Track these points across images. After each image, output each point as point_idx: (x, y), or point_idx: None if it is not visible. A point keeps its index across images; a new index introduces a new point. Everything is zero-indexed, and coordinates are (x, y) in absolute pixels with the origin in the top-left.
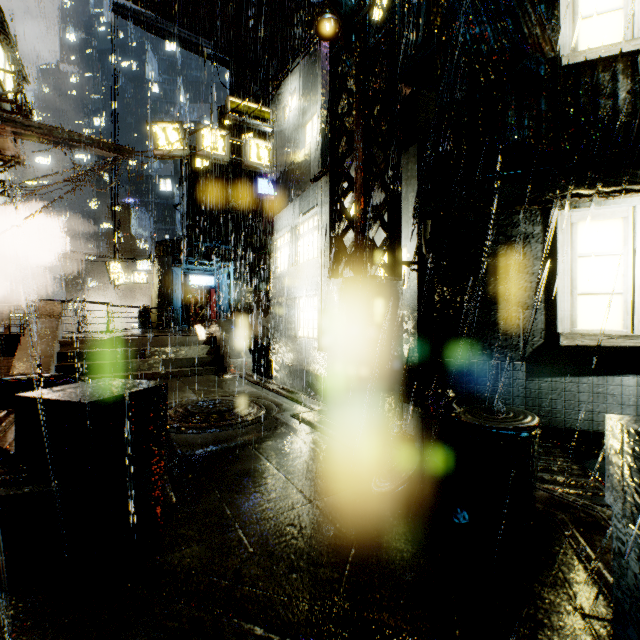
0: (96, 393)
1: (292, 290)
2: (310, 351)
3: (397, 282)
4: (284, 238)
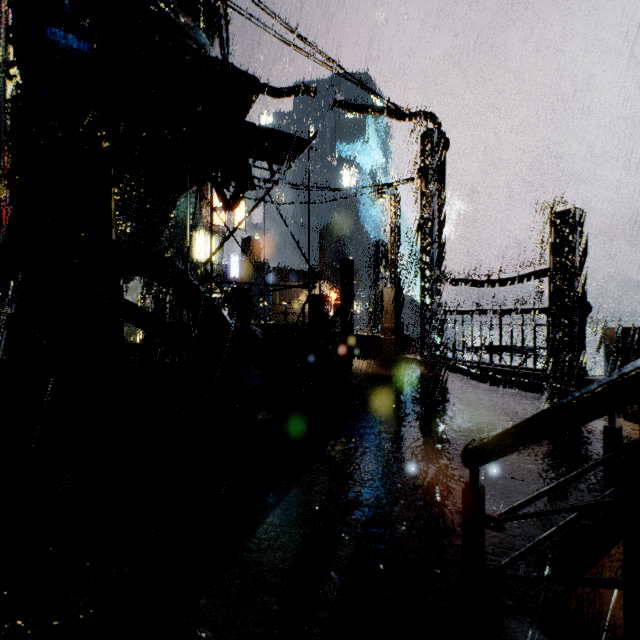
0: None
1: None
2: None
3: None
4: None
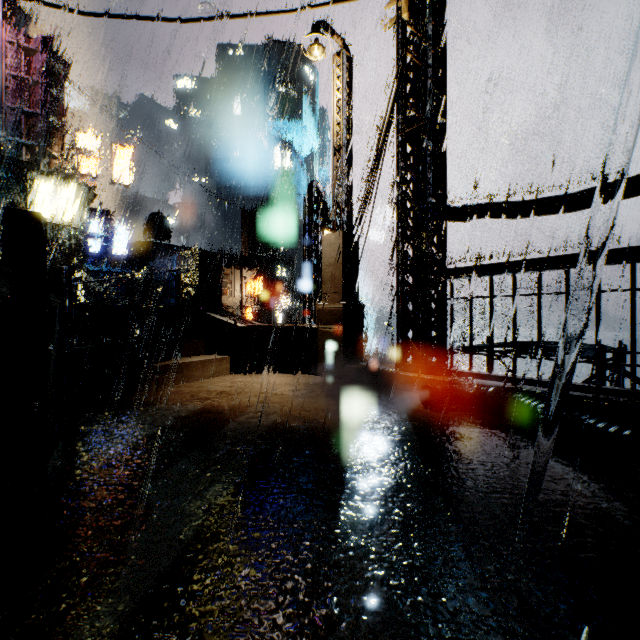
0: None
1: None
2: None
3: None
4: None
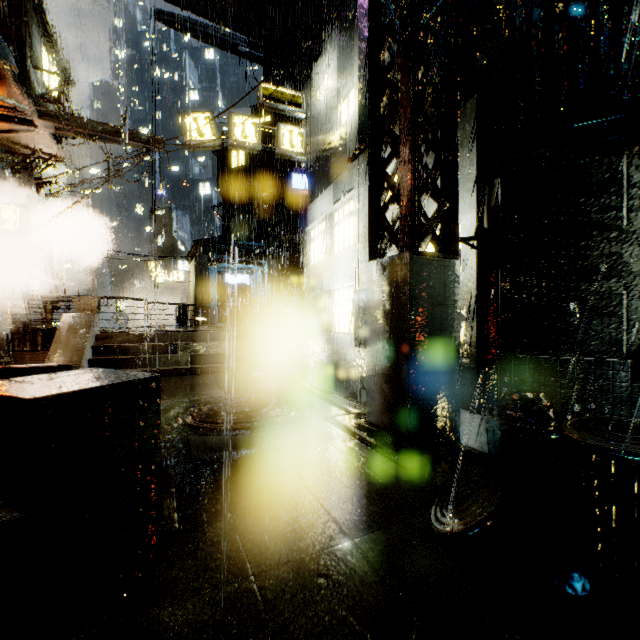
0: (56, 386)
1: (326, 282)
2: (346, 348)
3: (453, 261)
4: (318, 228)
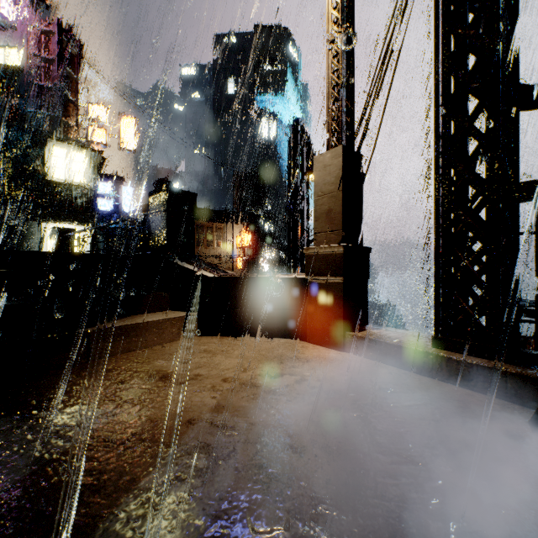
0: None
1: None
2: None
3: None
4: None
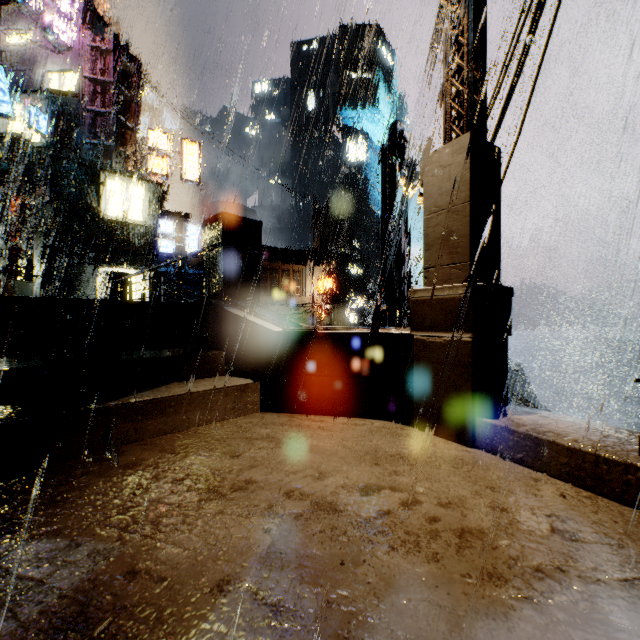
0: None
1: None
2: None
3: (32, 283)
4: None
